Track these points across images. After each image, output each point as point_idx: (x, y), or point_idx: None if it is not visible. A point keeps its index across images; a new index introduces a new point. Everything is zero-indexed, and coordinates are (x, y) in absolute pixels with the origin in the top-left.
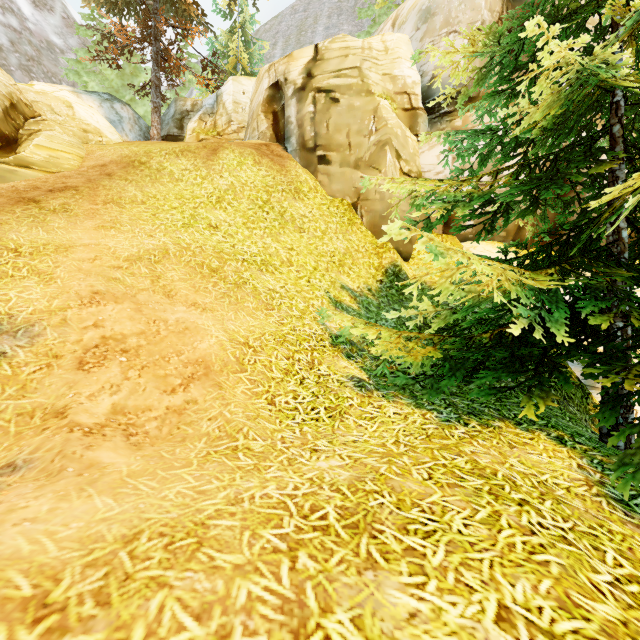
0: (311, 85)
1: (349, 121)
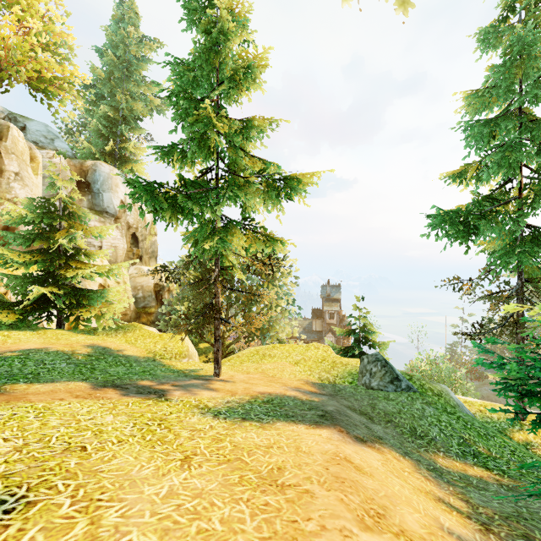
0: None
1: None
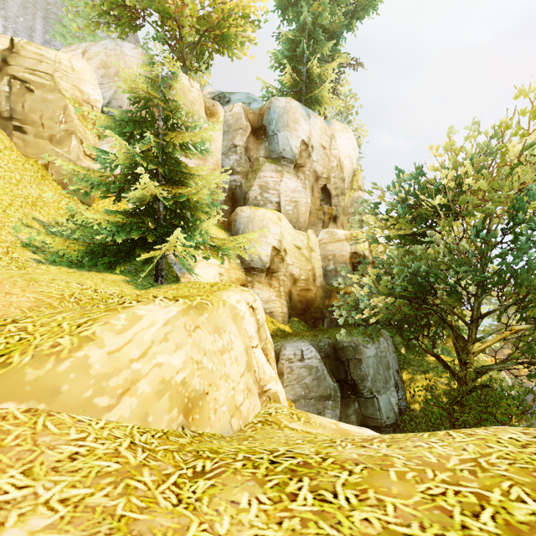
0: (7, 71)
1: (43, 108)
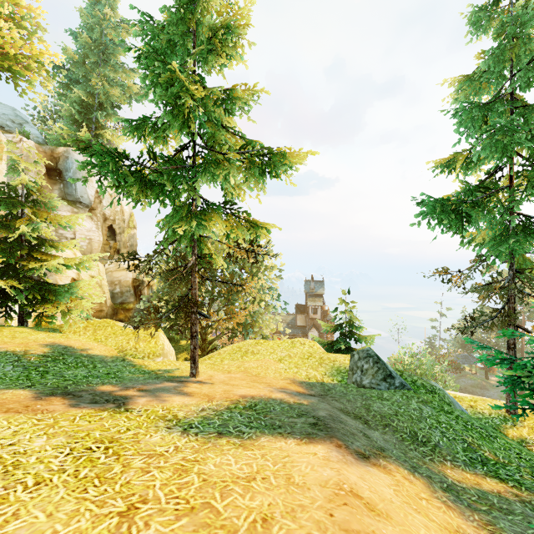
0: None
1: None
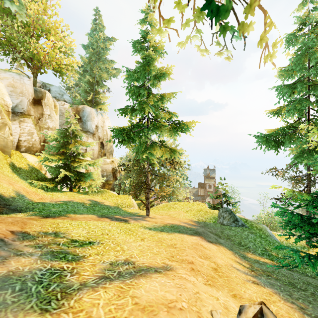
0: None
1: None
